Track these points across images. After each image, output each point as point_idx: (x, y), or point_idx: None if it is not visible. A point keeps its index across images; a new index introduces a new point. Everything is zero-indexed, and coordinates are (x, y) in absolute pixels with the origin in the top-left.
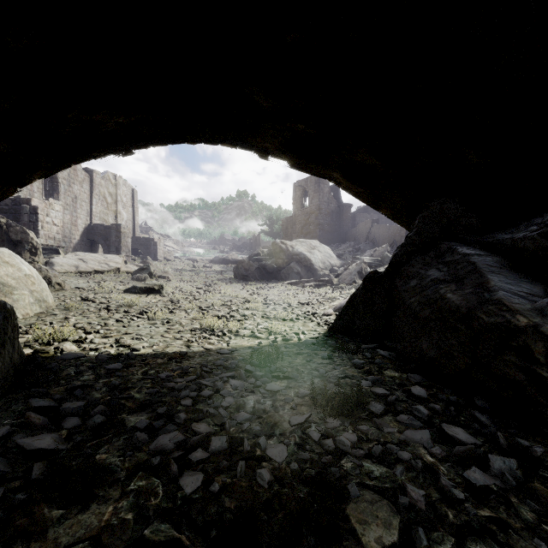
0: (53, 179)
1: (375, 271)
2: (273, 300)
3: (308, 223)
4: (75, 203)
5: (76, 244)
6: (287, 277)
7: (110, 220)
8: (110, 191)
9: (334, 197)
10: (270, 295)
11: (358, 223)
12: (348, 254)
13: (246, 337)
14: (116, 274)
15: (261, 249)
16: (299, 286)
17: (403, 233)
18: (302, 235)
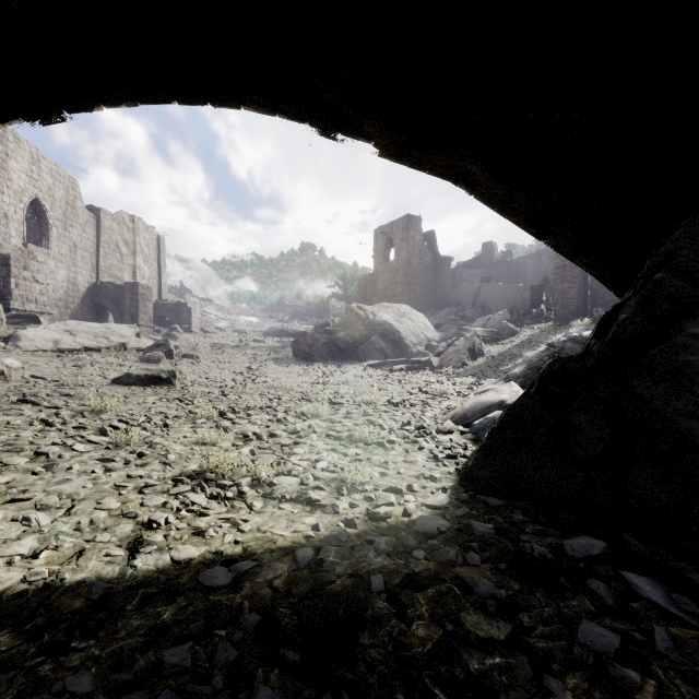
0: (41, 219)
1: (570, 359)
2: (347, 396)
3: (394, 283)
4: (74, 253)
5: (75, 310)
6: (366, 356)
7: (126, 278)
8: (126, 238)
9: (428, 248)
10: (342, 386)
11: (460, 282)
12: (448, 324)
13: (286, 504)
14: (120, 352)
15: (331, 317)
16: (384, 369)
17: (527, 294)
18: (386, 298)
